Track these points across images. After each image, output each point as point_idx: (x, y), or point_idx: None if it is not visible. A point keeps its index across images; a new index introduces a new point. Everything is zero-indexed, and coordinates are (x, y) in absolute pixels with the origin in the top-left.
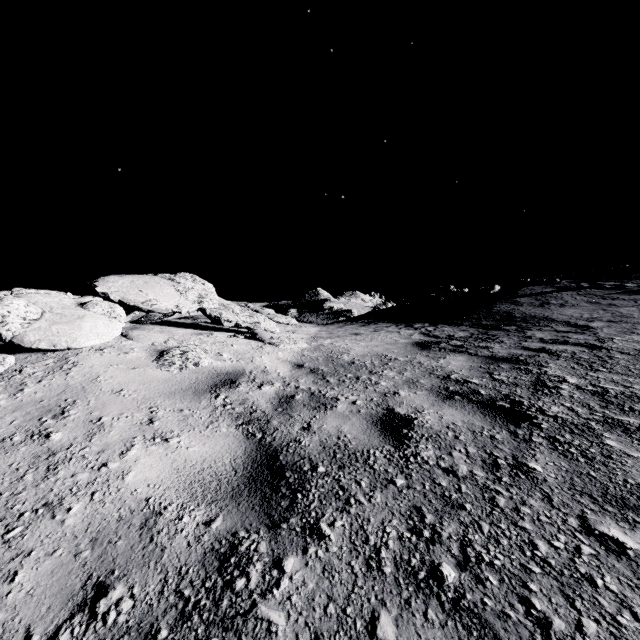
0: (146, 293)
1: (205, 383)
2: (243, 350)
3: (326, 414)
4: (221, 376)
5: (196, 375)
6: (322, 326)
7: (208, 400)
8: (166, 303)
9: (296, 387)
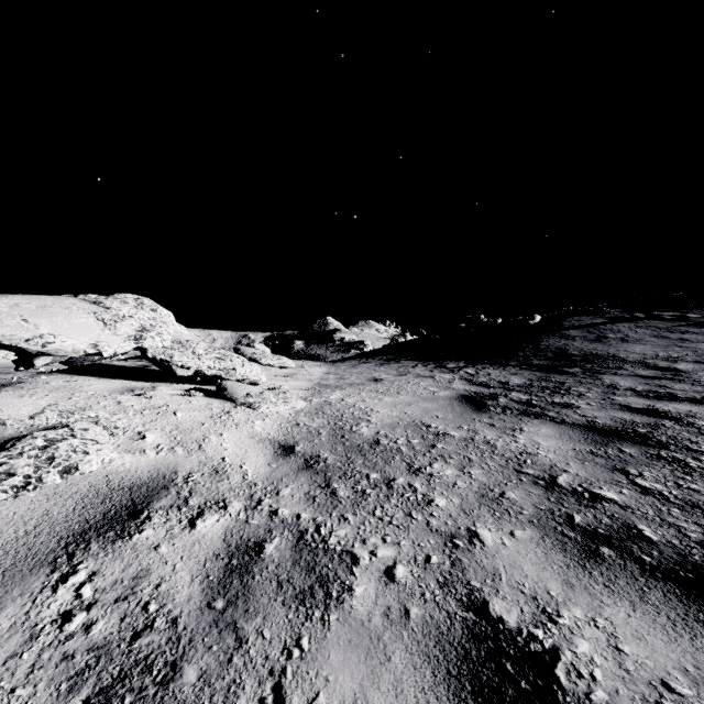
0: (36, 324)
1: (57, 530)
2: (192, 422)
3: (327, 628)
4: (113, 499)
5: (49, 504)
6: (330, 365)
7: (26, 602)
8: (73, 340)
9: (271, 512)
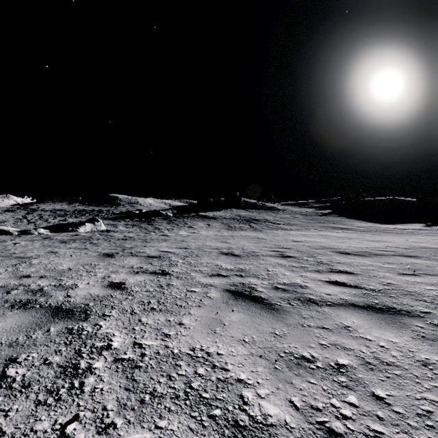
0: None
1: None
2: None
3: None
4: None
5: None
6: None
7: None
8: None
9: None
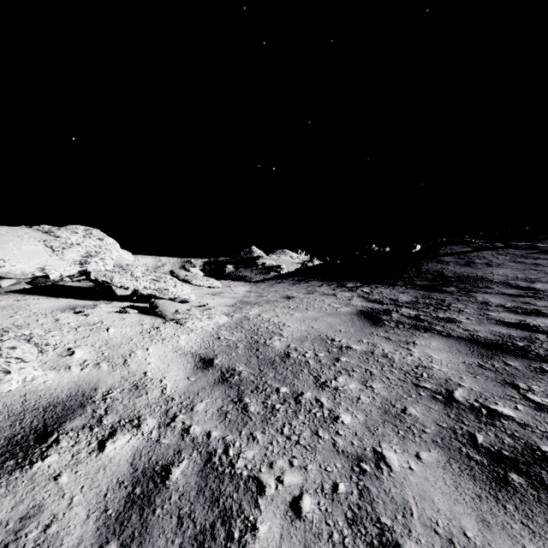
0: None
1: None
2: (122, 337)
3: None
4: (24, 421)
5: None
6: (253, 284)
7: None
8: (22, 264)
9: (183, 430)
